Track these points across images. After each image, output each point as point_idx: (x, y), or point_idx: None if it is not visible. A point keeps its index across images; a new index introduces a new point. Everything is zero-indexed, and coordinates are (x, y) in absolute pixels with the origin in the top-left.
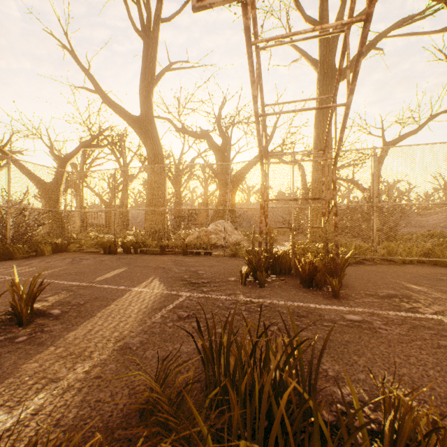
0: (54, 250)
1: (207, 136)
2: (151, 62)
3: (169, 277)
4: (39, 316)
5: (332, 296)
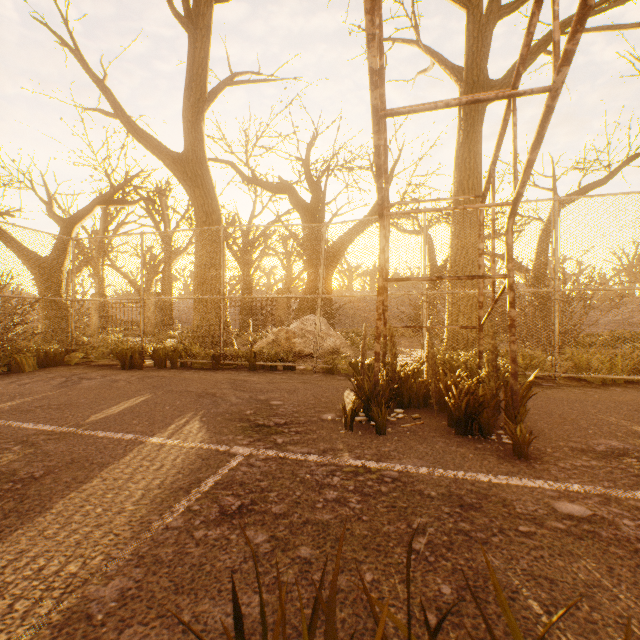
0: (42, 363)
1: (290, 189)
2: (201, 67)
3: (219, 414)
4: None
5: (513, 454)
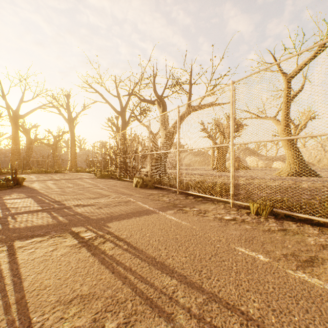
0: None
1: None
2: None
3: None
4: None
5: None
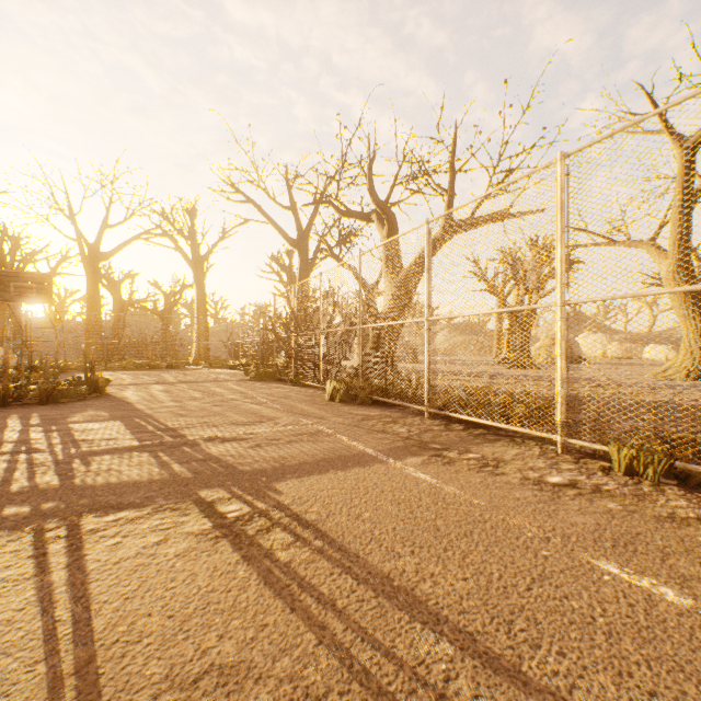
0: None
1: None
2: None
3: None
4: None
5: None
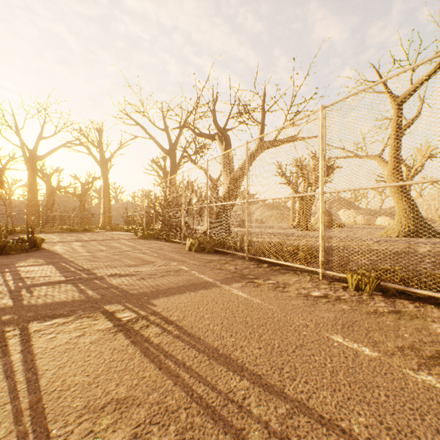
0: None
1: None
2: None
3: None
4: None
5: None
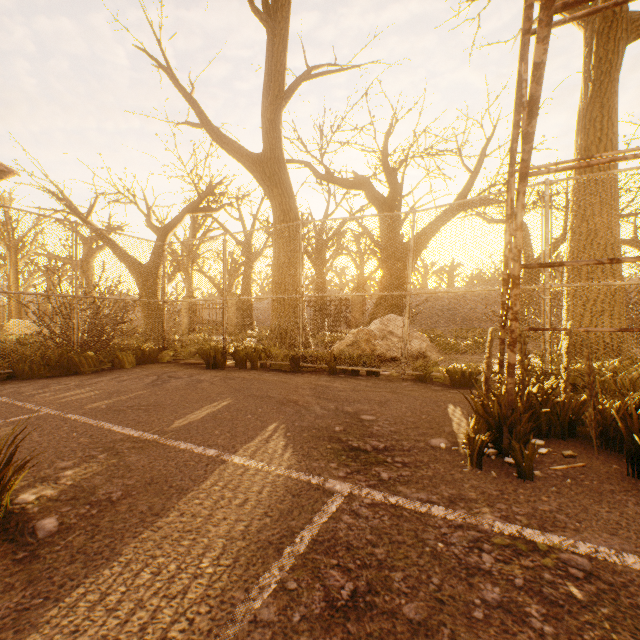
0: (139, 360)
1: (365, 183)
2: (279, 62)
3: (304, 428)
4: (4, 540)
5: None
